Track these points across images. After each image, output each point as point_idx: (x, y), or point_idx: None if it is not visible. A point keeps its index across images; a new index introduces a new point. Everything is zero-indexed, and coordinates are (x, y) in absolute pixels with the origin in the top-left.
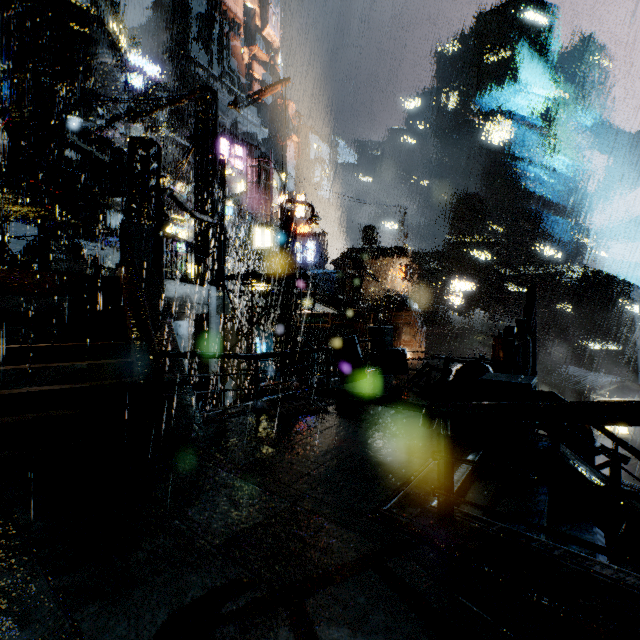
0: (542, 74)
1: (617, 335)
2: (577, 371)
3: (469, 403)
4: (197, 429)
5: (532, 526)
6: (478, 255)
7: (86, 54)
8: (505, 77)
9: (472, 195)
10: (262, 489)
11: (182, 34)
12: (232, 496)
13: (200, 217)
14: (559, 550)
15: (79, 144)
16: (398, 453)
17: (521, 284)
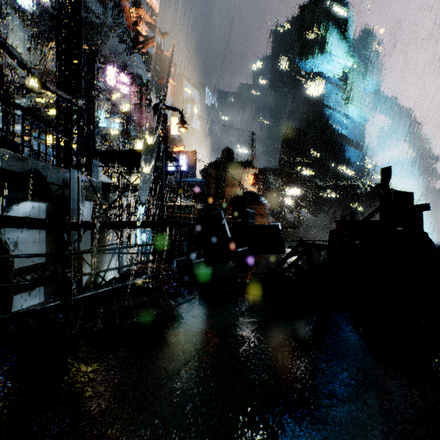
0: (343, 49)
1: None
2: None
3: None
4: None
5: None
6: (302, 171)
7: None
8: (319, 49)
9: (298, 129)
10: None
11: None
12: None
13: (55, 90)
14: None
15: None
16: None
17: (330, 192)
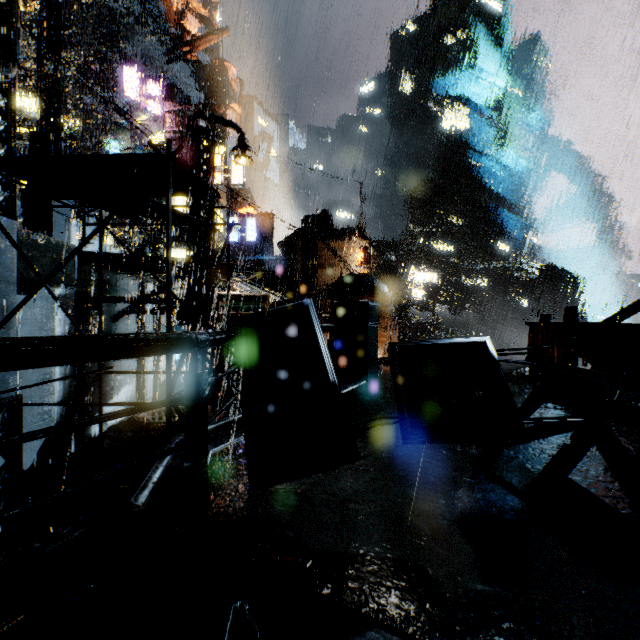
0: (497, 62)
1: None
2: None
3: None
4: None
5: None
6: (436, 246)
7: None
8: (462, 60)
9: (430, 182)
10: None
11: None
12: None
13: None
14: None
15: None
16: None
17: (478, 278)
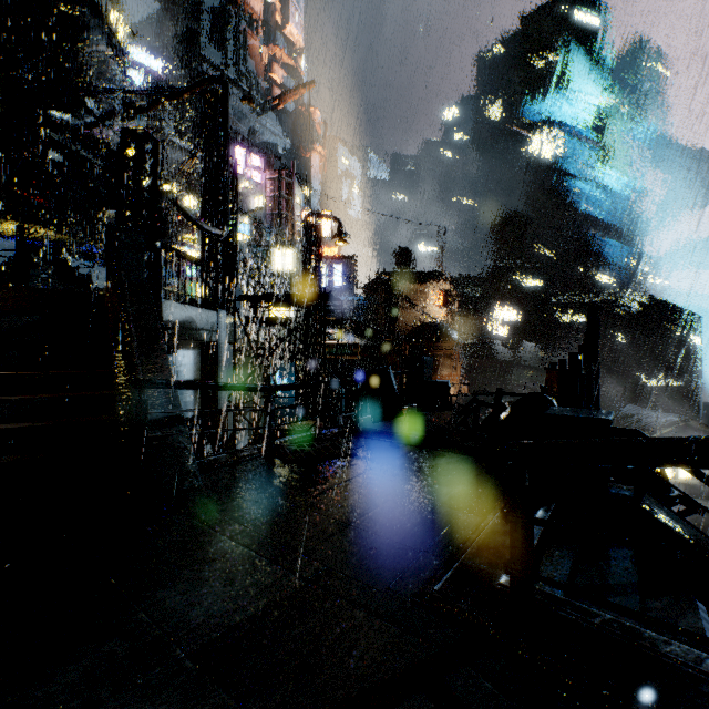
0: (594, 81)
1: (677, 370)
2: (635, 409)
3: (561, 441)
4: (191, 478)
5: (681, 634)
6: (524, 281)
7: (75, 40)
8: (554, 84)
9: (517, 214)
10: (268, 560)
11: (192, 30)
12: (225, 571)
13: (207, 228)
14: (708, 663)
15: (66, 144)
16: (447, 508)
17: (571, 313)
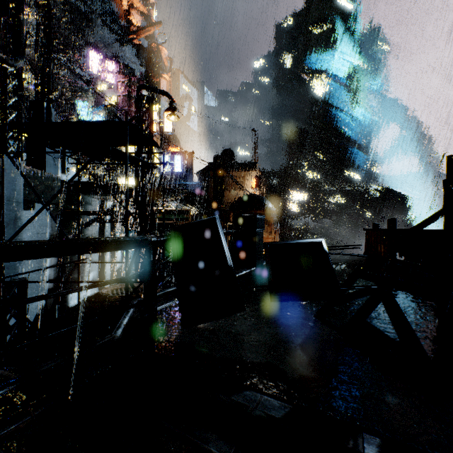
0: (350, 45)
1: None
2: None
3: None
4: None
5: None
6: (307, 175)
7: None
8: (325, 44)
9: (303, 130)
10: None
11: None
12: None
13: None
14: None
15: None
16: None
17: (337, 197)
